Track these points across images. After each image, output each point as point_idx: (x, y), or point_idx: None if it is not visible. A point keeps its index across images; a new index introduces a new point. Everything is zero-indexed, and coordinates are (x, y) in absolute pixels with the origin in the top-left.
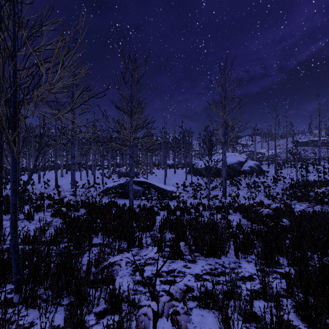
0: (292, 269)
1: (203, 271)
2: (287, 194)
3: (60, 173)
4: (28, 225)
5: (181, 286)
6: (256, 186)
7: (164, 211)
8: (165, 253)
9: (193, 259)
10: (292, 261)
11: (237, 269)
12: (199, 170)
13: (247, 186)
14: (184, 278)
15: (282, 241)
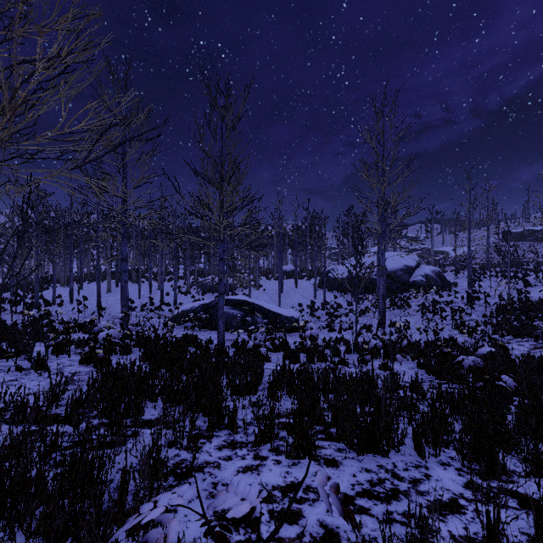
0: (535, 484)
1: (356, 486)
2: (493, 323)
3: (107, 286)
4: (35, 380)
5: (313, 526)
6: (437, 310)
7: (279, 353)
8: (279, 443)
9: (333, 458)
10: (533, 467)
11: (423, 483)
12: (337, 282)
13: (420, 309)
14: (318, 505)
15: (503, 420)
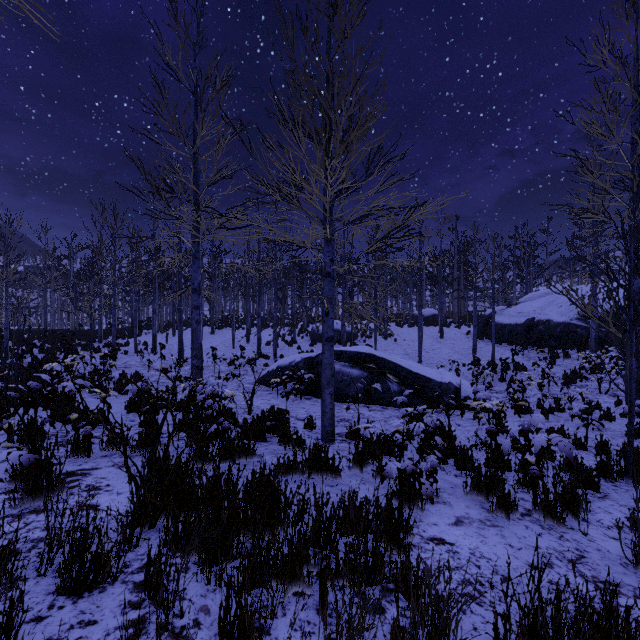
0: None
1: None
2: None
3: None
4: None
5: None
6: None
7: (445, 467)
8: None
9: None
10: None
11: None
12: (507, 330)
13: None
14: None
15: None
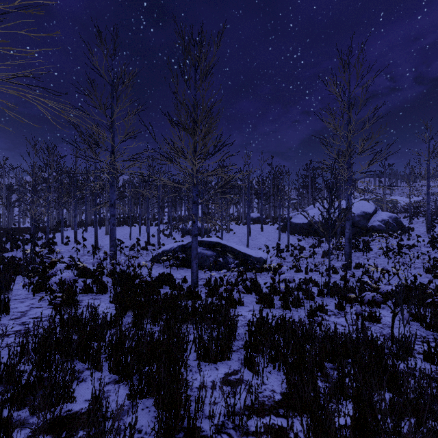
0: None
1: None
2: None
3: (105, 229)
4: None
5: None
6: (401, 253)
7: (250, 295)
8: None
9: None
10: None
11: None
12: (298, 227)
13: (383, 252)
14: None
15: None
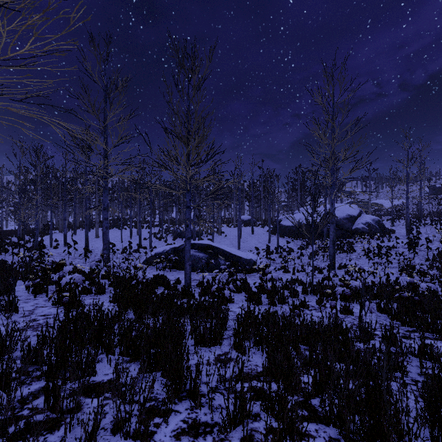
0: None
1: None
2: (438, 267)
3: (95, 232)
4: None
5: None
6: (381, 254)
7: (240, 294)
8: (253, 426)
9: None
10: None
11: None
12: (288, 229)
13: (365, 253)
14: None
15: None
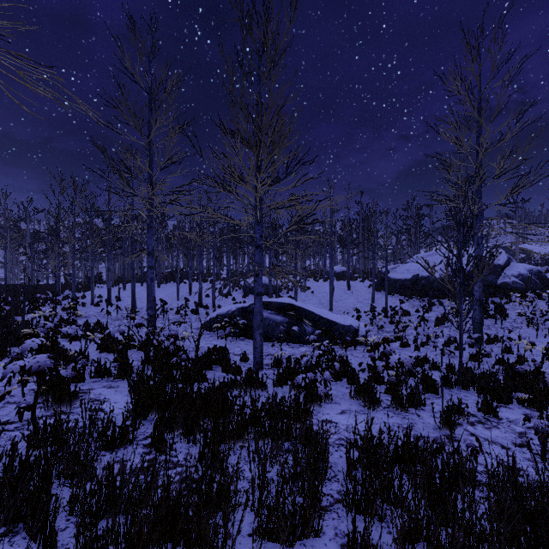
0: None
1: None
2: None
3: None
4: None
5: None
6: None
7: (340, 383)
8: None
9: None
10: None
11: None
12: (398, 284)
13: (526, 319)
14: None
15: None
